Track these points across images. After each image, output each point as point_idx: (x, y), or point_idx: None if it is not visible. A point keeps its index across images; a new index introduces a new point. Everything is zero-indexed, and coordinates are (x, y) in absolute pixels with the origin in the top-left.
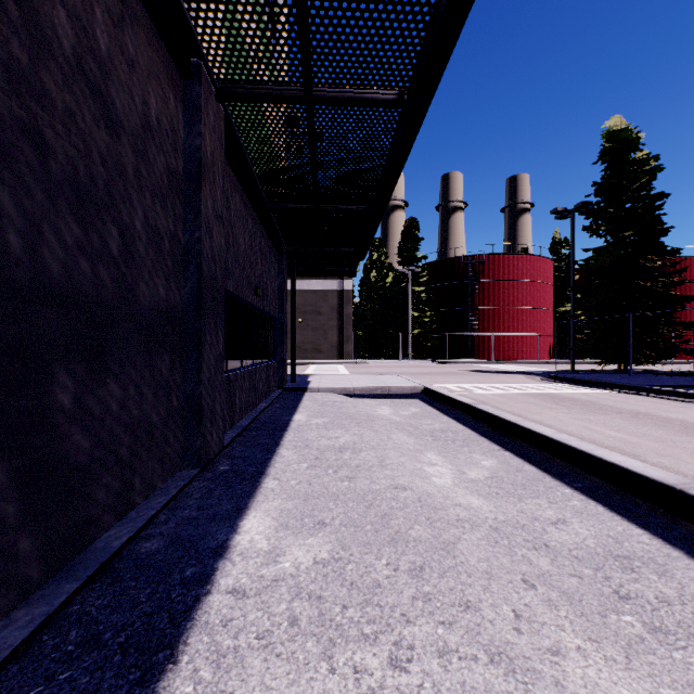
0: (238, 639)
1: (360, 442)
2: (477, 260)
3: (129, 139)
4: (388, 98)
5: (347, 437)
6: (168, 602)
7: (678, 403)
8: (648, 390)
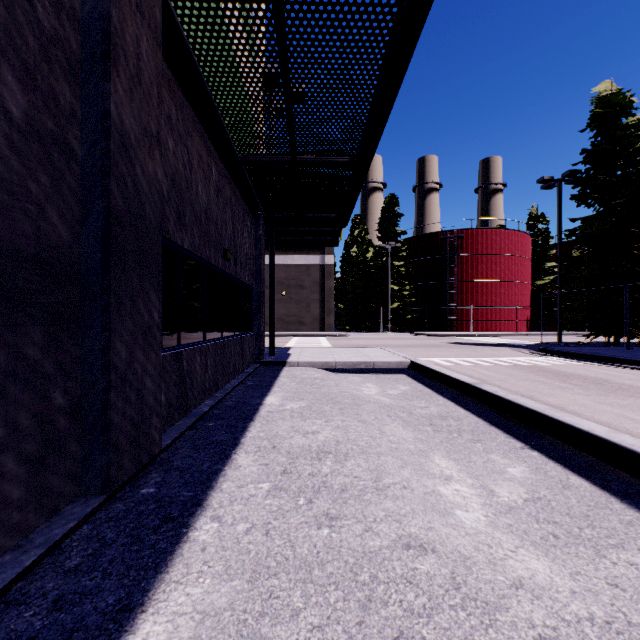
0: None
1: (345, 442)
2: (456, 235)
3: None
4: None
5: (328, 432)
6: None
7: None
8: None
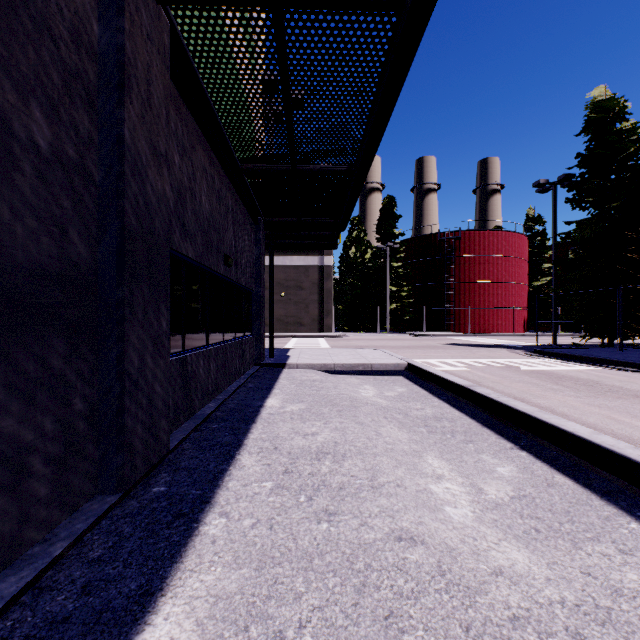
0: None
1: (343, 443)
2: (453, 236)
3: None
4: None
5: (326, 433)
6: None
7: None
8: None
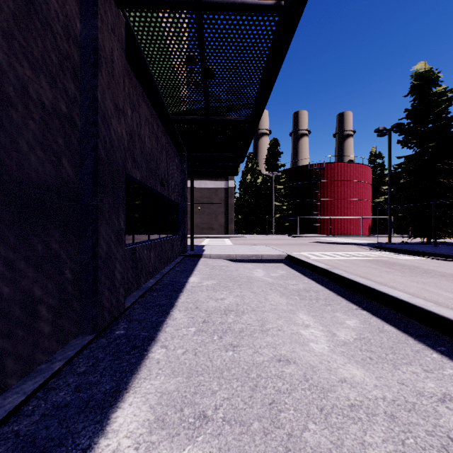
0: None
1: (242, 304)
2: (319, 167)
3: None
4: (267, 3)
5: (231, 299)
6: None
7: None
8: None
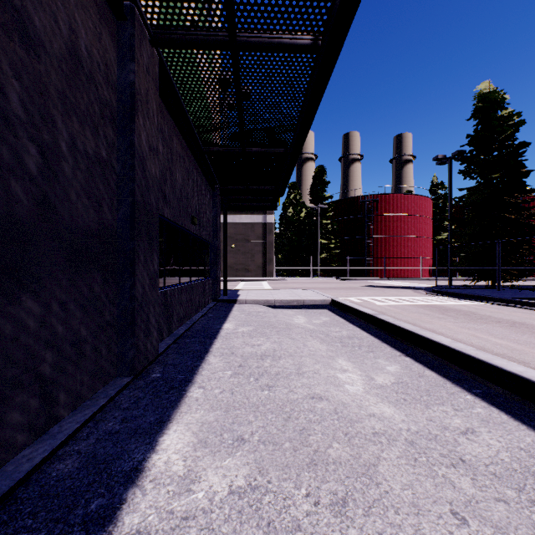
0: None
1: (279, 350)
2: (372, 199)
3: (52, 60)
4: (304, 42)
5: (268, 344)
6: None
7: None
8: (518, 303)
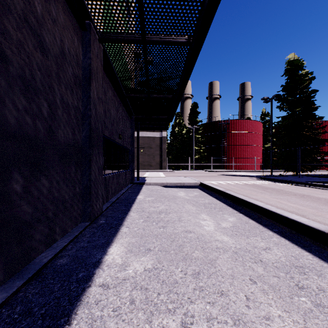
0: (103, 311)
1: (169, 209)
2: (226, 122)
3: (53, 58)
4: (183, 41)
5: (163, 206)
6: (69, 291)
7: (323, 190)
8: (308, 184)
